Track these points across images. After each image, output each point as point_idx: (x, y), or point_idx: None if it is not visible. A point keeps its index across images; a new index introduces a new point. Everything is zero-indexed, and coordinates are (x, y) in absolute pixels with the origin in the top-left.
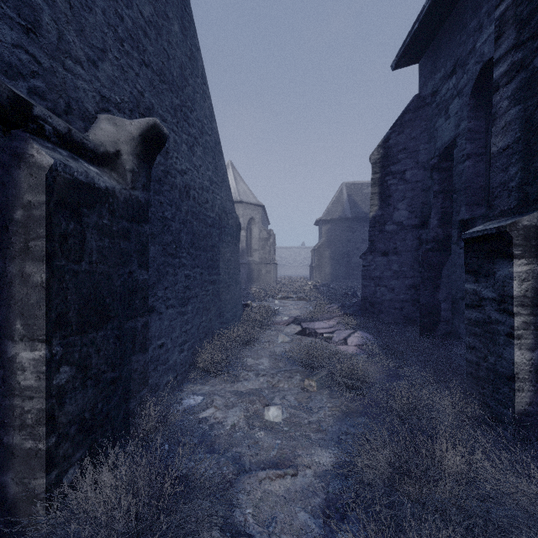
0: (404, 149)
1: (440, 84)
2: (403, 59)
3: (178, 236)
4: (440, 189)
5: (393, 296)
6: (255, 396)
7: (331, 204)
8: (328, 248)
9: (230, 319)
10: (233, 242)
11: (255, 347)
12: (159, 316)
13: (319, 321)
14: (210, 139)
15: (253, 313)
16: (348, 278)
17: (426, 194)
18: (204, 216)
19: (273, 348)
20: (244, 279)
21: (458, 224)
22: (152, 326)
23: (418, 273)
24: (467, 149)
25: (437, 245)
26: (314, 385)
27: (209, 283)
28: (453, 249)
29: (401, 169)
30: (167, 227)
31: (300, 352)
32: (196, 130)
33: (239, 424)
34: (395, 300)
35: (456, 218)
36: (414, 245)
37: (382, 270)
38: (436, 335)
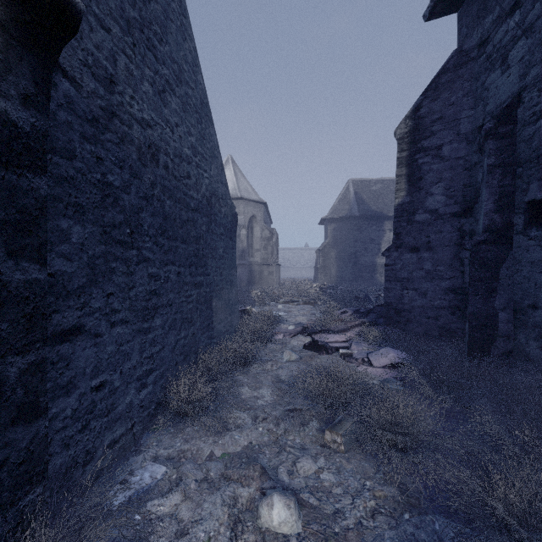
0: (441, 118)
1: (492, 28)
2: (440, 4)
3: (136, 216)
4: (498, 162)
5: (426, 302)
6: (250, 466)
7: (337, 202)
8: (334, 248)
9: (223, 331)
10: (227, 235)
11: (254, 369)
12: (94, 340)
13: (332, 332)
14: (193, 95)
15: (253, 320)
16: (355, 280)
17: (470, 173)
18: (184, 195)
19: (277, 370)
20: (244, 281)
21: (525, 207)
22: (77, 358)
23: (458, 273)
24: (541, 103)
25: (493, 235)
26: (341, 442)
27: (192, 286)
28: (516, 240)
29: (436, 143)
30: (113, 199)
31: (314, 381)
32: (169, 72)
33: (219, 541)
34: (428, 307)
35: (521, 200)
36: (453, 239)
37: (410, 269)
38: (492, 355)
